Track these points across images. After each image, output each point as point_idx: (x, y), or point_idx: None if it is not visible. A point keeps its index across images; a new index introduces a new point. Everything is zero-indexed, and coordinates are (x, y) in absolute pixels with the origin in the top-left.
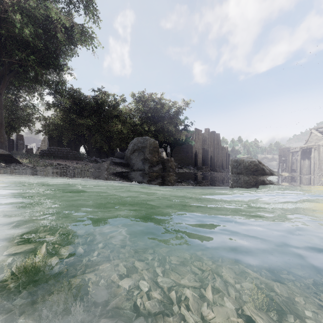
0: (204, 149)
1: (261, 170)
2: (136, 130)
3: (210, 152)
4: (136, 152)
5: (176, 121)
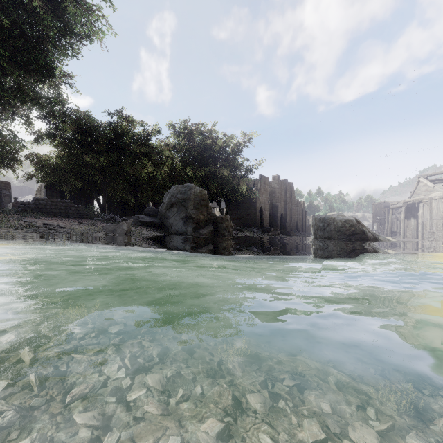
0: (272, 204)
1: (360, 233)
2: (176, 176)
3: (281, 209)
4: (174, 207)
5: (234, 164)
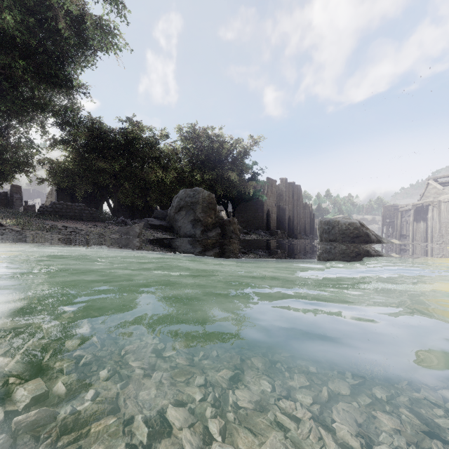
0: (279, 207)
1: (364, 236)
2: (184, 180)
3: (288, 211)
4: (182, 210)
5: (241, 167)
